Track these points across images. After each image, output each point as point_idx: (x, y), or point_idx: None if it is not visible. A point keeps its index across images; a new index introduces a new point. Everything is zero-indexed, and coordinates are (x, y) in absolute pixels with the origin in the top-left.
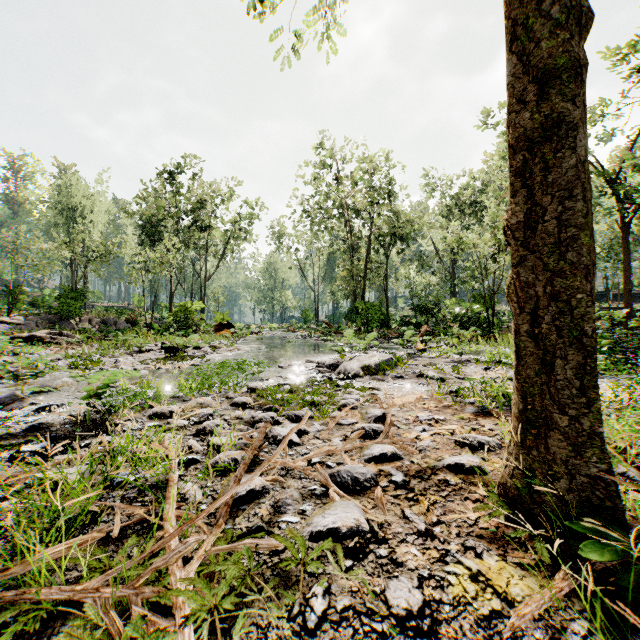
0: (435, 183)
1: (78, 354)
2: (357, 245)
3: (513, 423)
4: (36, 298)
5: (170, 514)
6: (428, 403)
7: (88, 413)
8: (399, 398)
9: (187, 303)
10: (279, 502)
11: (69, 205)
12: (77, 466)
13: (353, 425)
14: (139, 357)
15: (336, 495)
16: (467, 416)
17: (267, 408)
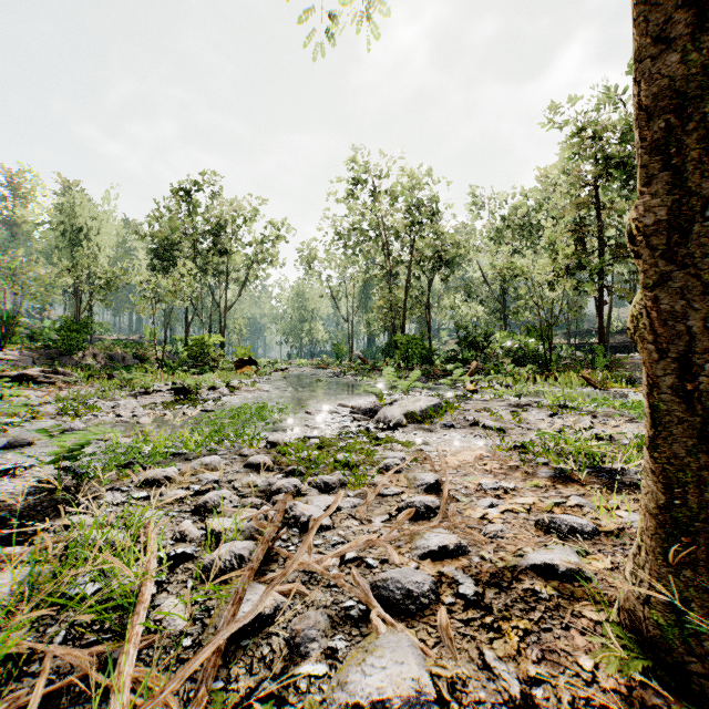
0: (483, 201)
1: (73, 396)
2: (396, 271)
3: (645, 521)
4: (34, 330)
5: (124, 676)
6: (490, 463)
7: (58, 480)
8: (453, 456)
9: (204, 336)
10: (298, 637)
11: (73, 226)
12: (13, 573)
13: (398, 496)
14: (144, 400)
15: (381, 623)
16: (543, 483)
17: (289, 471)
